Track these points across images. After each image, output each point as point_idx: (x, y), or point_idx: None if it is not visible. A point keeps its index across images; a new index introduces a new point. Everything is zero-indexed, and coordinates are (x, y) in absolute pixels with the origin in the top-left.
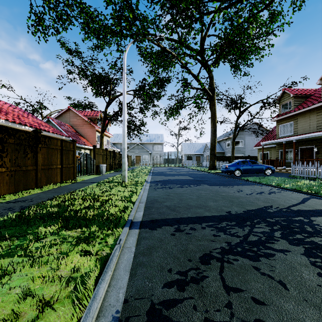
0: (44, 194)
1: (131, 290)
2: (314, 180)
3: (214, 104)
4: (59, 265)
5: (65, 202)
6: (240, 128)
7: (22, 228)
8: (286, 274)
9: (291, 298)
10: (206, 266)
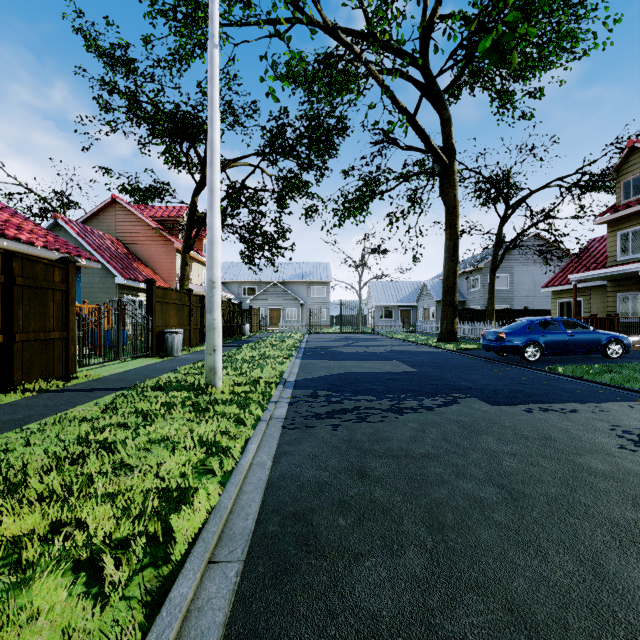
0: None
1: None
2: None
3: (452, 184)
4: None
5: None
6: (509, 244)
7: None
8: None
9: None
10: None
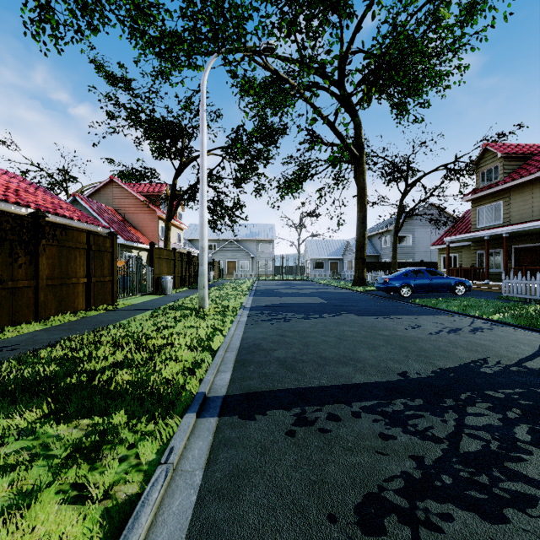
0: (45, 335)
1: None
2: None
3: (362, 171)
4: None
5: (79, 350)
6: (407, 213)
7: None
8: None
9: None
10: None
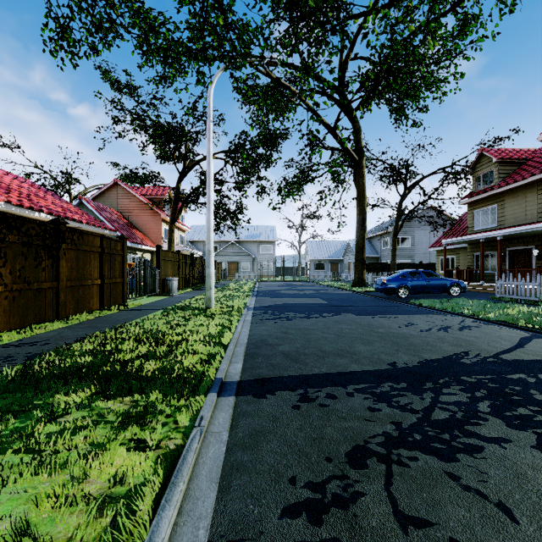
0: (69, 332)
1: (221, 521)
2: (536, 306)
3: (361, 175)
4: (88, 470)
5: (105, 345)
6: (406, 216)
7: (26, 396)
8: (510, 490)
9: (526, 540)
10: (359, 471)
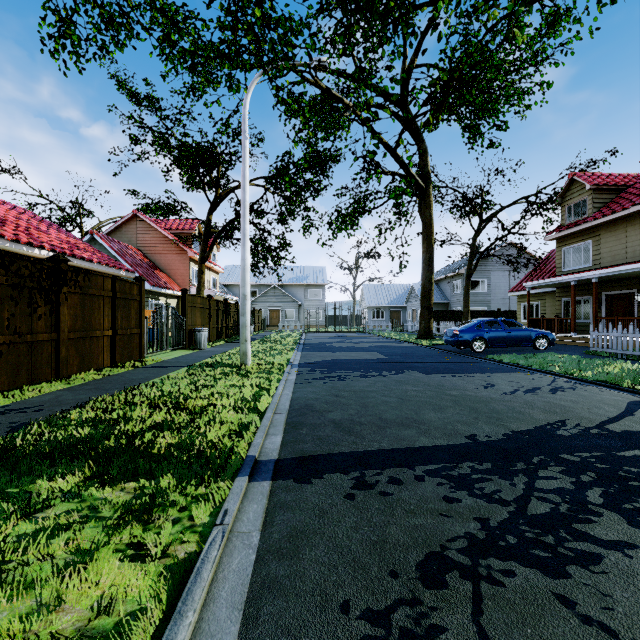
0: (70, 395)
1: None
2: None
3: (428, 205)
4: (63, 593)
5: (112, 411)
6: (481, 254)
7: None
8: None
9: None
10: (435, 593)
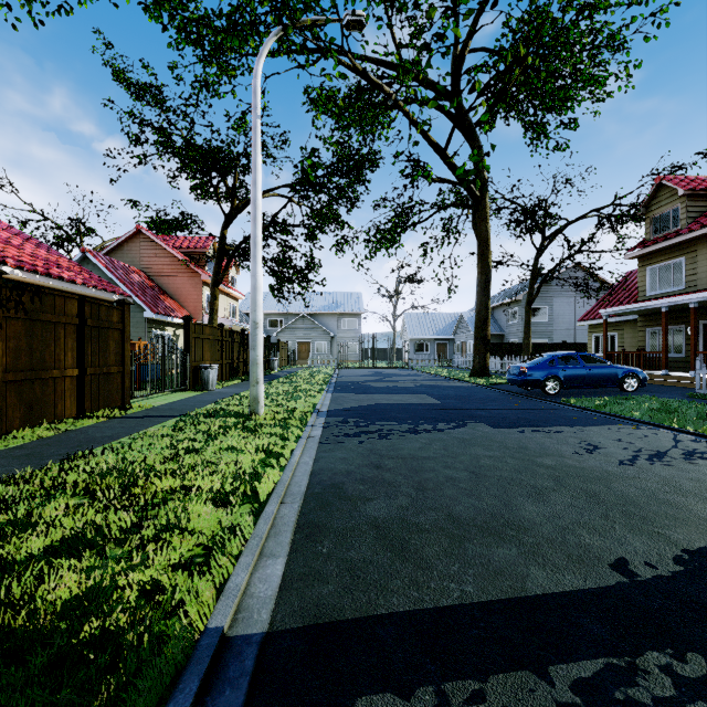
0: None
1: None
2: None
3: (484, 217)
4: None
5: (17, 505)
6: (544, 277)
7: None
8: None
9: None
10: None
